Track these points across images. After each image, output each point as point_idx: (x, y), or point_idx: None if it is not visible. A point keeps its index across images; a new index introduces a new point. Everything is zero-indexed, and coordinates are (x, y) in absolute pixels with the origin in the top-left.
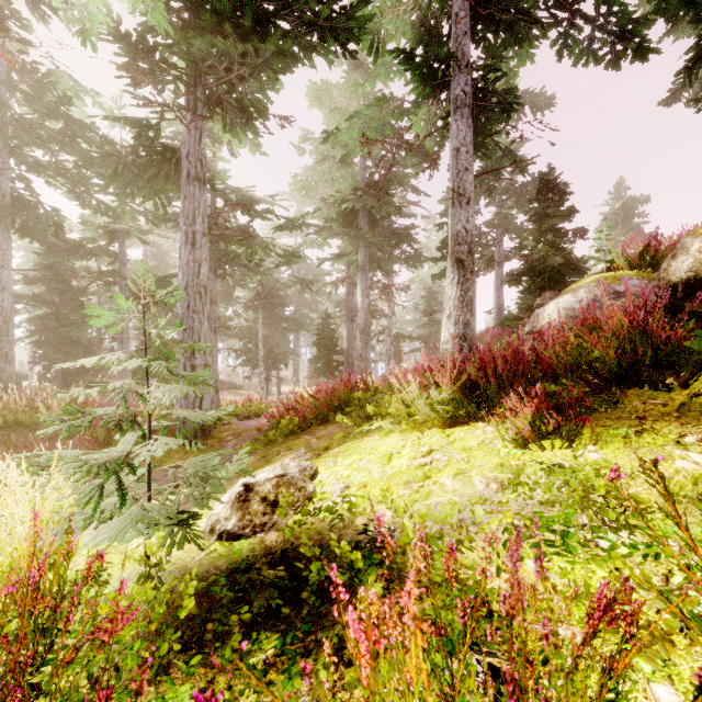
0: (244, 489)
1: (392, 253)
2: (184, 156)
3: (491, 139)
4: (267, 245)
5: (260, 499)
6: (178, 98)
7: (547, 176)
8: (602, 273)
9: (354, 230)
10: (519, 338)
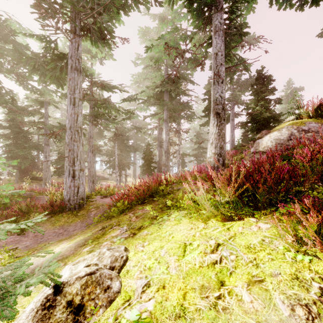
0: (52, 292)
1: (180, 114)
2: (69, 57)
3: (232, 53)
4: (115, 106)
5: (65, 304)
6: (64, 23)
7: (261, 71)
8: (293, 121)
9: (161, 101)
10: (260, 155)
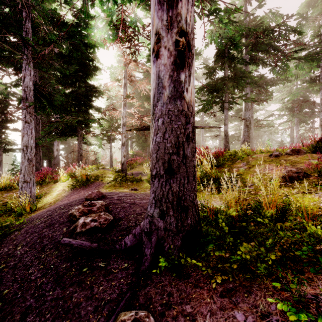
0: None
1: (311, 116)
2: None
3: None
4: (265, 126)
5: None
6: None
7: None
8: None
9: (292, 114)
10: None
